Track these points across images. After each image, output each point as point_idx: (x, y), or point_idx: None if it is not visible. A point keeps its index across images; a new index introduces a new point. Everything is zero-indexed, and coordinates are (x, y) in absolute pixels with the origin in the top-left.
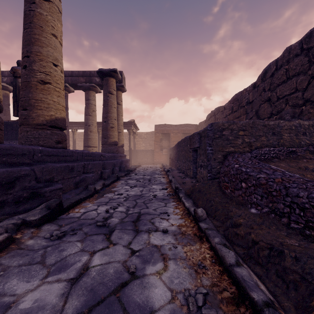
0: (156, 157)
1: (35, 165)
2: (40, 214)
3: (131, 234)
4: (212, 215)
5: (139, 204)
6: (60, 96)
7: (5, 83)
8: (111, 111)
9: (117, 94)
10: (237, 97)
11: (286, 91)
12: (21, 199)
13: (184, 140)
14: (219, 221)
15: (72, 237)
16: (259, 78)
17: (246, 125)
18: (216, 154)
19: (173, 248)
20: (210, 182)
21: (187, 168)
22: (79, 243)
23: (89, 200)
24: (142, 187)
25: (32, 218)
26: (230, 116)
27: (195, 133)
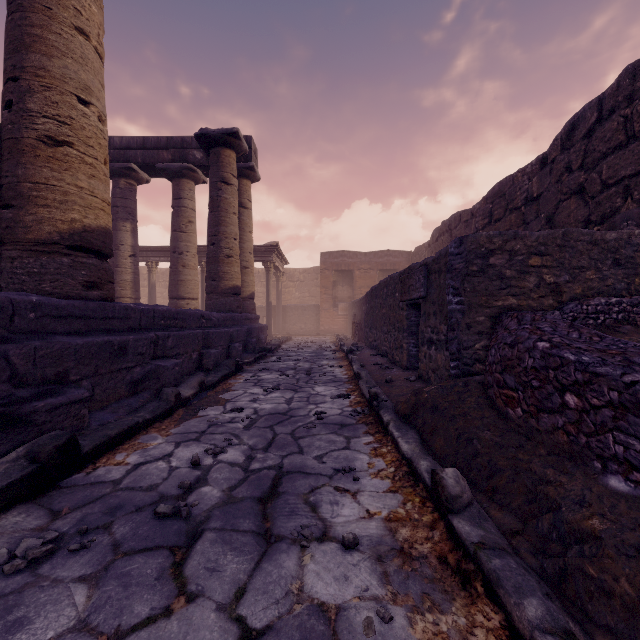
0: (324, 320)
1: (14, 342)
2: (2, 480)
3: (248, 551)
4: (483, 485)
5: (281, 439)
6: (95, 176)
7: None
8: (226, 220)
9: (241, 185)
10: (503, 188)
11: (626, 169)
12: None
13: (387, 283)
14: (509, 509)
15: (71, 560)
16: (555, 142)
17: (547, 242)
18: (471, 314)
19: (380, 623)
20: (459, 385)
21: (394, 346)
22: (84, 590)
23: (158, 426)
24: (291, 391)
25: None
26: (485, 230)
27: (413, 266)
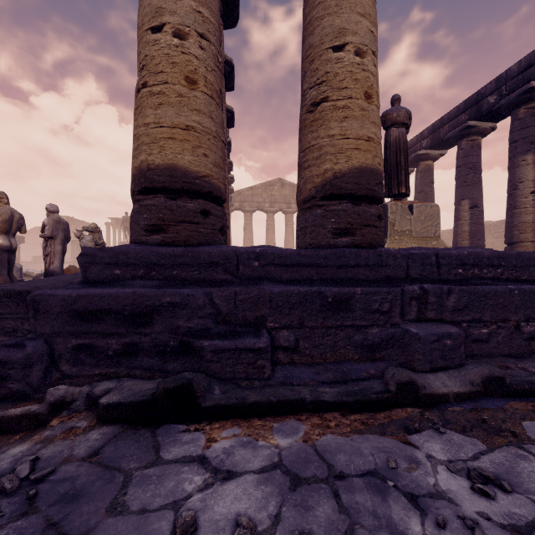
0: None
1: (226, 286)
2: (124, 397)
3: None
4: None
5: None
6: (348, 117)
7: (424, 149)
8: None
9: None
10: None
11: None
12: (172, 349)
13: None
14: None
15: None
16: None
17: None
18: None
19: None
20: None
21: None
22: None
23: (329, 418)
24: None
25: (107, 397)
26: None
27: None
